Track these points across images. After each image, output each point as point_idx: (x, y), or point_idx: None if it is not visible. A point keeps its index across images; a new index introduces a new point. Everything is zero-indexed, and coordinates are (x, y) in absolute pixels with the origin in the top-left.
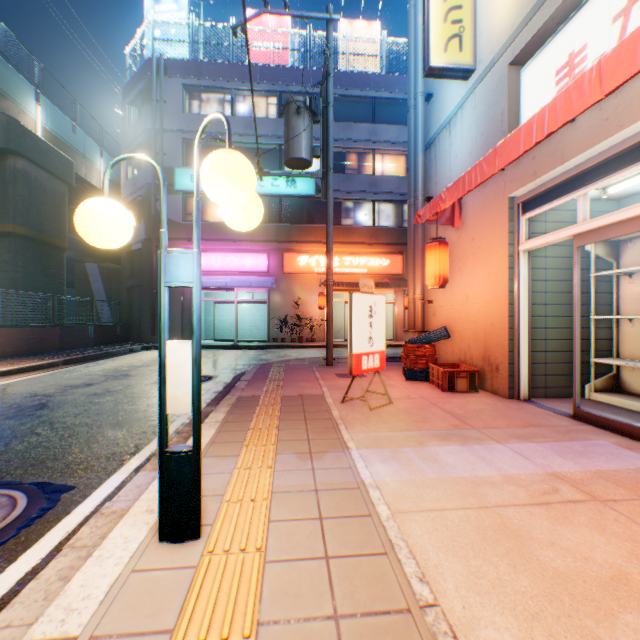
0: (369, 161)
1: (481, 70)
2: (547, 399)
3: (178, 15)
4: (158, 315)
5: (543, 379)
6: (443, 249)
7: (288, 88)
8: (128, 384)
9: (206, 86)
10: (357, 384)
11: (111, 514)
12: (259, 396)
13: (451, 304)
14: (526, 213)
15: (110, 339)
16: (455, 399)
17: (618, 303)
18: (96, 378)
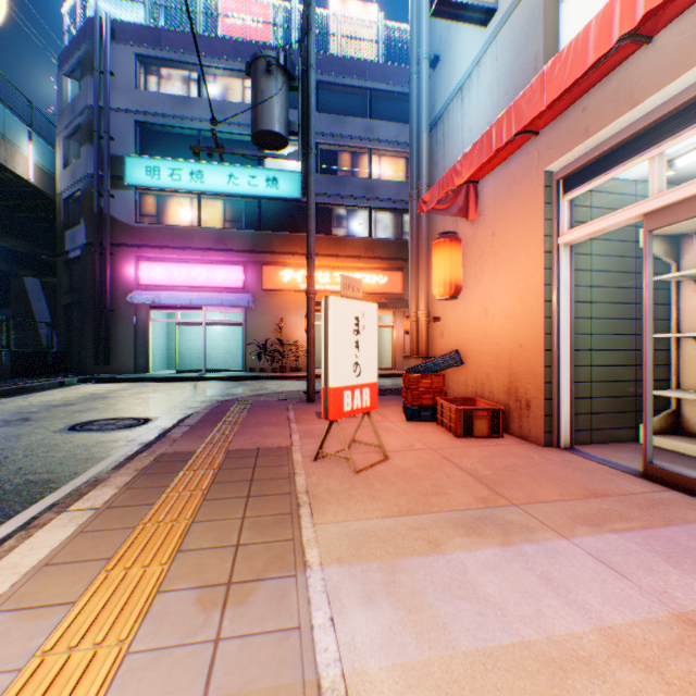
0: (364, 162)
1: (505, 8)
2: (594, 446)
3: None
4: (103, 339)
5: (588, 419)
6: (456, 247)
7: None
8: (16, 433)
9: (166, 59)
10: (342, 428)
11: None
12: (193, 452)
13: (464, 321)
14: (570, 192)
15: (36, 370)
16: (475, 449)
17: (679, 317)
18: None
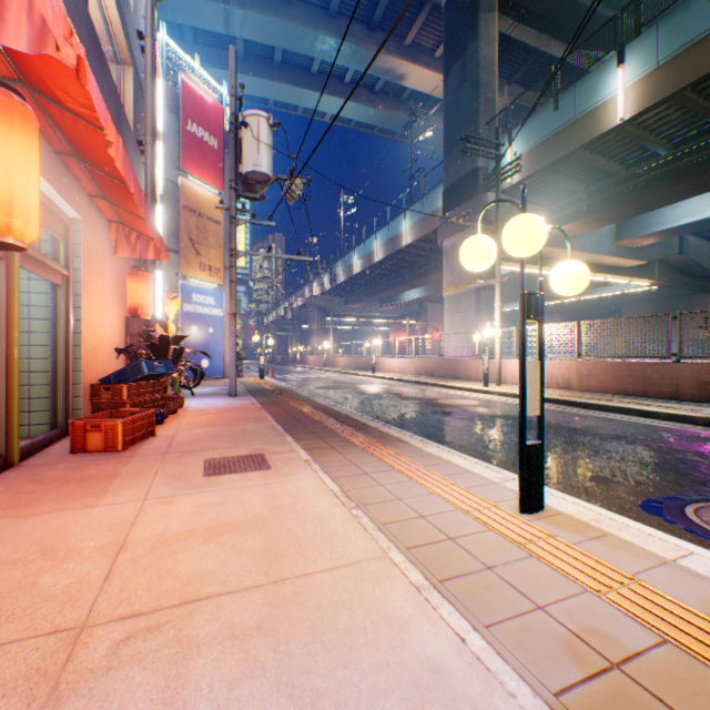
0: None
1: None
2: None
3: None
4: None
5: None
6: None
7: None
8: None
9: None
10: None
11: None
12: None
13: None
14: None
15: None
16: None
17: None
18: None
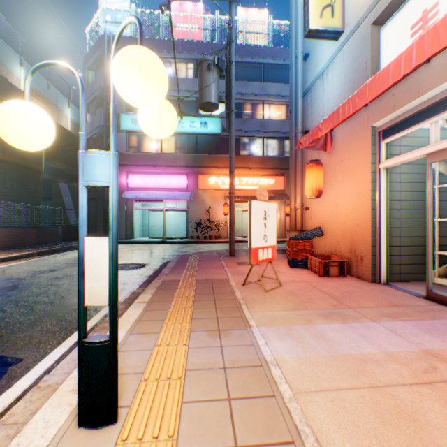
0: (260, 109)
1: (348, 31)
2: (401, 283)
3: (123, 5)
4: (108, 219)
5: (398, 267)
6: (319, 168)
7: (202, 57)
8: None
9: None
10: (253, 270)
11: (46, 388)
12: (179, 280)
13: (324, 210)
14: (385, 139)
15: (74, 236)
16: (330, 283)
17: None
18: (59, 265)
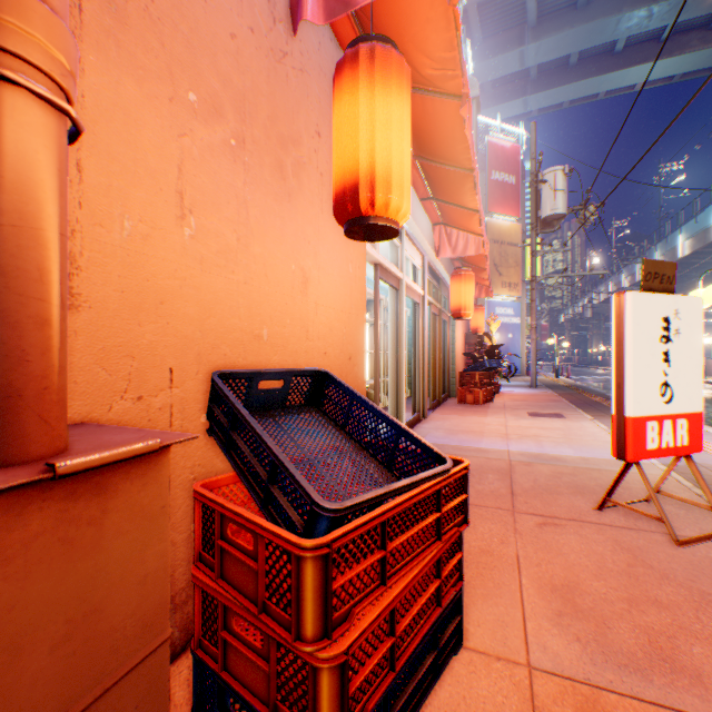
0: None
1: None
2: None
3: None
4: None
5: None
6: None
7: None
8: None
9: None
10: None
11: None
12: None
13: (249, 278)
14: None
15: None
16: None
17: None
18: None
